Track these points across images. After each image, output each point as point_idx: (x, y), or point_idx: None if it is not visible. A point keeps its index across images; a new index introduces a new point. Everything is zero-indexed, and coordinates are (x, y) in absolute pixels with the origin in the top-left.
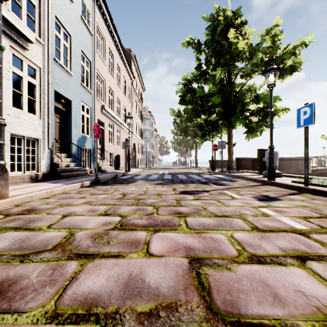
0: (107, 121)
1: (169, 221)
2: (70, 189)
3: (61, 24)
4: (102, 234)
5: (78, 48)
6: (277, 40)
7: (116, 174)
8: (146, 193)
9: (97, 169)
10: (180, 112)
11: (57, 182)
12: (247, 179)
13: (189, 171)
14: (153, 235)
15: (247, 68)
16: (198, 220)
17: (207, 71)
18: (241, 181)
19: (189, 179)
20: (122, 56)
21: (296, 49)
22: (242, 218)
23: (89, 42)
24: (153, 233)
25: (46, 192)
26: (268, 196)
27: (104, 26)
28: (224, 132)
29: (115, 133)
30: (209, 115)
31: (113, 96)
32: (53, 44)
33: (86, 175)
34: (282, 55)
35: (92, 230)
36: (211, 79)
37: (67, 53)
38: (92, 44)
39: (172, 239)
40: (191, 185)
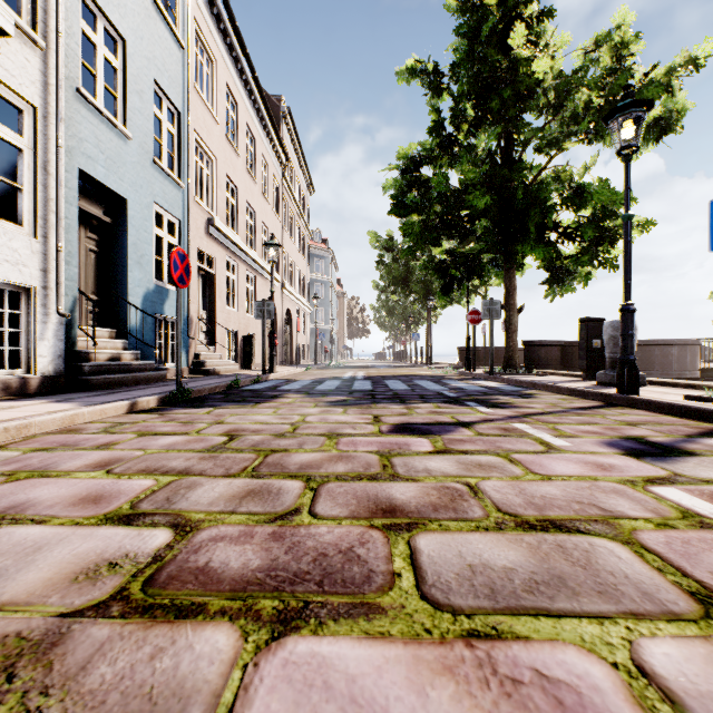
0: (222, 256)
1: (349, 554)
2: (91, 419)
3: (97, 8)
4: (27, 652)
5: (147, 74)
6: (626, 56)
7: (237, 380)
8: (296, 432)
9: (197, 367)
10: (393, 240)
11: (71, 398)
12: (560, 390)
13: (413, 372)
14: (263, 662)
15: (549, 131)
16: (461, 548)
17: (457, 138)
18: (547, 395)
19: (416, 390)
20: (260, 109)
21: (672, 76)
22: (624, 536)
23: (176, 63)
24: (267, 643)
25: (3, 429)
26: (647, 440)
27: (215, 33)
28: (494, 282)
29: (243, 285)
30: (462, 240)
31: (236, 199)
32: (74, 54)
33: (162, 381)
34: (640, 91)
35: (4, 618)
36: (467, 152)
37: (115, 82)
38: (182, 70)
39: (351, 697)
40: (421, 406)
